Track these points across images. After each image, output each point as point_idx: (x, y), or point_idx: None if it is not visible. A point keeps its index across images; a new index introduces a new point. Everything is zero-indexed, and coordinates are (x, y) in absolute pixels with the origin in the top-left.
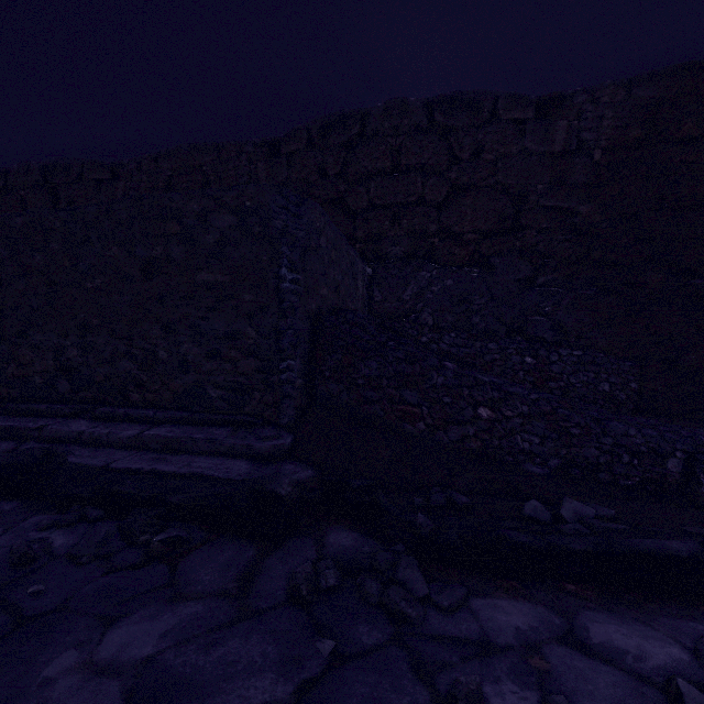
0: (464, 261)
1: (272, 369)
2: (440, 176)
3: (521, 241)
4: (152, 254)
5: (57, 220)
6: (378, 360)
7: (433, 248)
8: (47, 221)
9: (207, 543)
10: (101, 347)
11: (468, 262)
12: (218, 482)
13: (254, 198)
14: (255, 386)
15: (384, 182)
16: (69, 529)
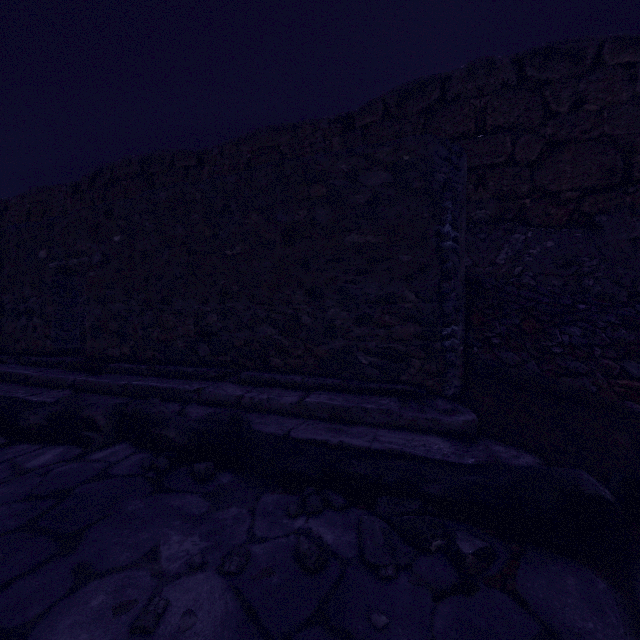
0: (562, 221)
1: (435, 334)
2: (532, 133)
3: (633, 196)
4: (294, 219)
5: (198, 192)
6: (582, 325)
7: (524, 209)
8: (188, 194)
9: (520, 559)
10: (240, 312)
11: (566, 222)
12: (450, 466)
13: (414, 151)
14: (414, 353)
15: (467, 144)
16: (322, 518)
